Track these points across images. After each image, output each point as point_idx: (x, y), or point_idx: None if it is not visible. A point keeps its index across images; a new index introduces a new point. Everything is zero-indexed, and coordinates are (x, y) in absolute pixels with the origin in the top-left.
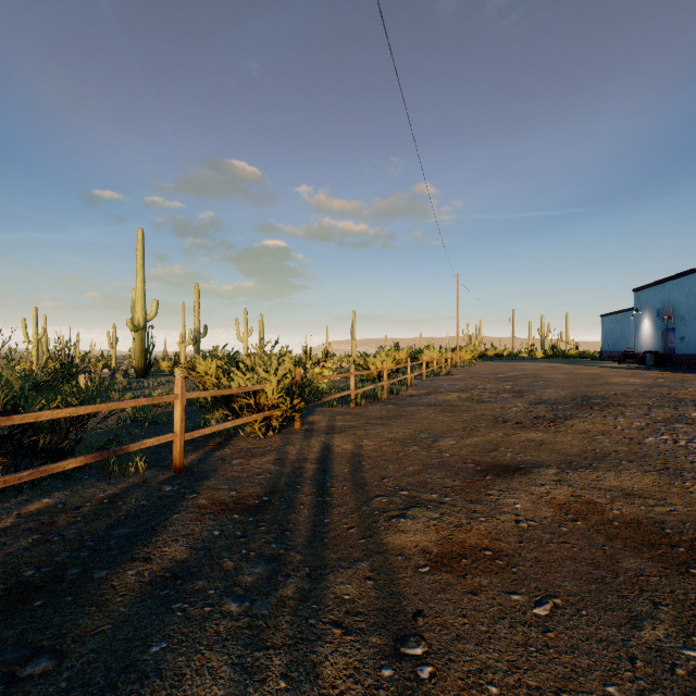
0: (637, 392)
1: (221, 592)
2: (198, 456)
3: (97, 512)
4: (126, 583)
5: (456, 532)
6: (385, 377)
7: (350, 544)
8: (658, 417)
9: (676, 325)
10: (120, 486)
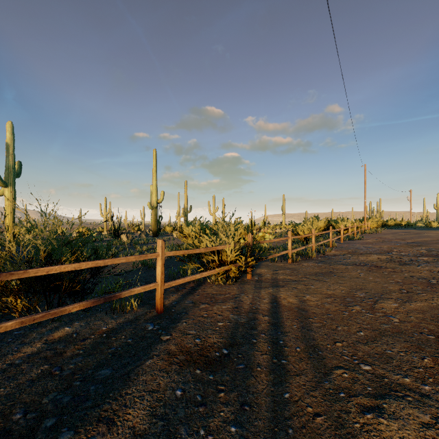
0: None
1: None
2: (177, 297)
3: (94, 346)
4: None
5: None
6: (313, 241)
7: None
8: None
9: None
10: (118, 321)
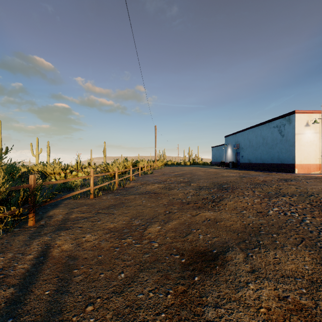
0: (238, 180)
1: None
2: None
3: None
4: None
5: None
6: (116, 177)
7: None
8: (260, 194)
9: (240, 151)
10: None
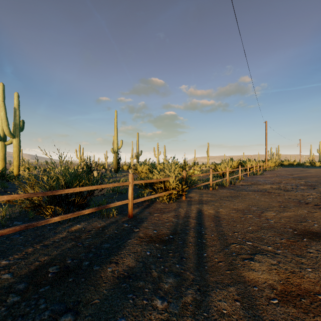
0: None
1: (151, 291)
2: (139, 210)
3: (97, 234)
4: (107, 276)
5: (292, 276)
6: (227, 175)
7: (221, 272)
8: None
9: None
10: (106, 222)
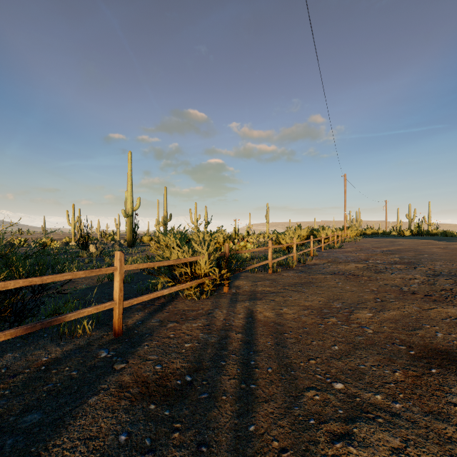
0: None
1: None
2: (142, 316)
3: (27, 384)
4: None
5: None
6: (294, 250)
7: None
8: None
9: None
10: (65, 348)
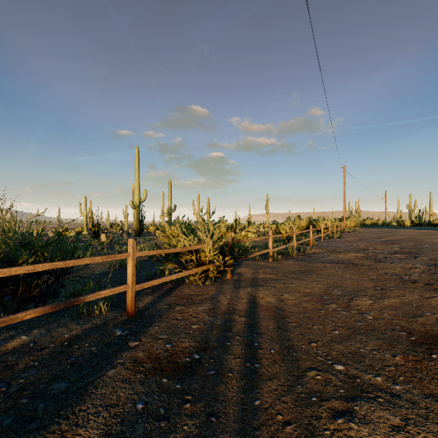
0: None
1: None
2: (152, 299)
3: (53, 357)
4: None
5: None
6: (294, 239)
7: None
8: None
9: None
10: (84, 327)
